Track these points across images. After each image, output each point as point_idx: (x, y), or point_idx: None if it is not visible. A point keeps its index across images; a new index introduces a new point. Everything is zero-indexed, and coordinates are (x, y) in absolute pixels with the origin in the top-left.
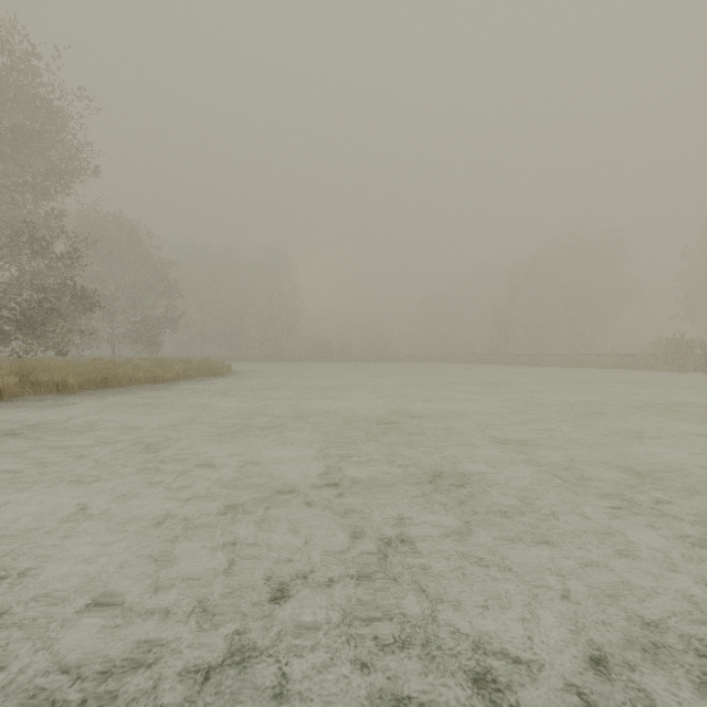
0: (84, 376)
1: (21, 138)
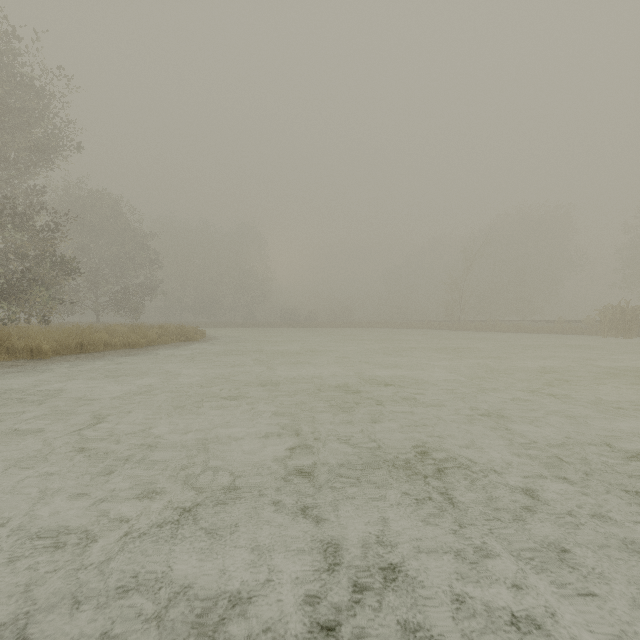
0: (59, 341)
1: (5, 116)
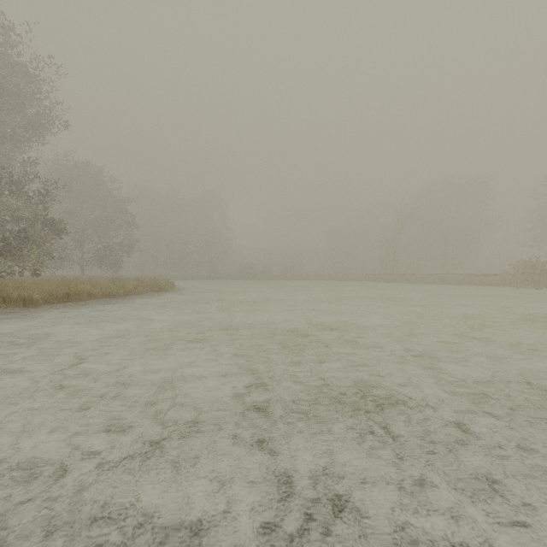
0: (48, 292)
1: (2, 98)
